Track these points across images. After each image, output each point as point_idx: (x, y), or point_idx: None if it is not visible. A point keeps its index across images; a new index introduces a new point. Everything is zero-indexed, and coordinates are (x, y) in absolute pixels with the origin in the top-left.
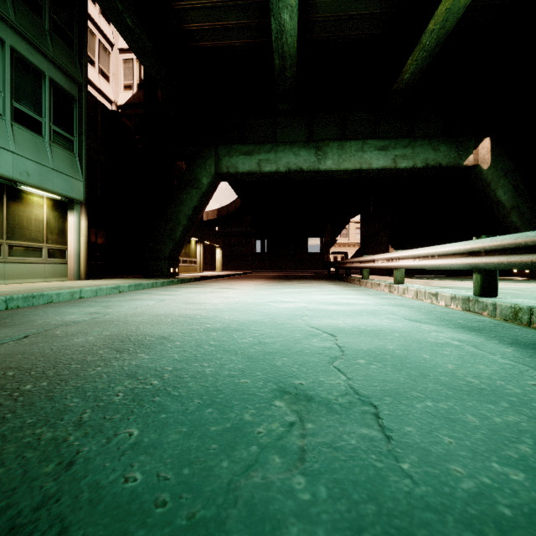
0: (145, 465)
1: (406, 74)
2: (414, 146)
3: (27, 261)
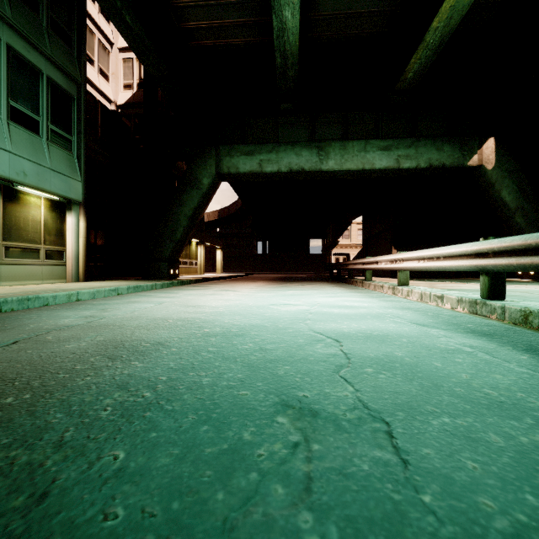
0: (129, 497)
1: (409, 73)
2: (418, 146)
3: (24, 263)
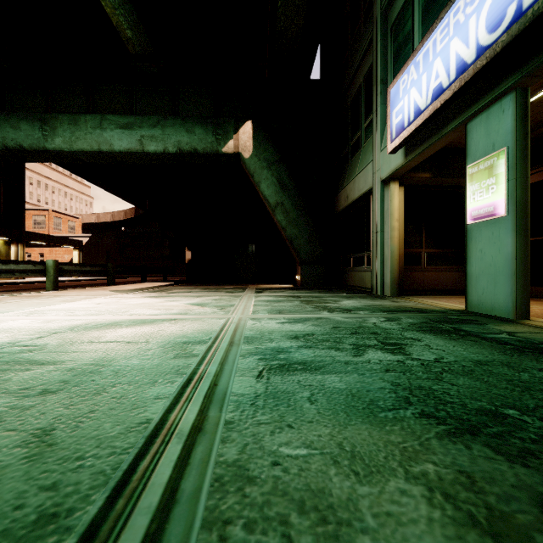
0: None
1: (127, 31)
2: (165, 126)
3: None
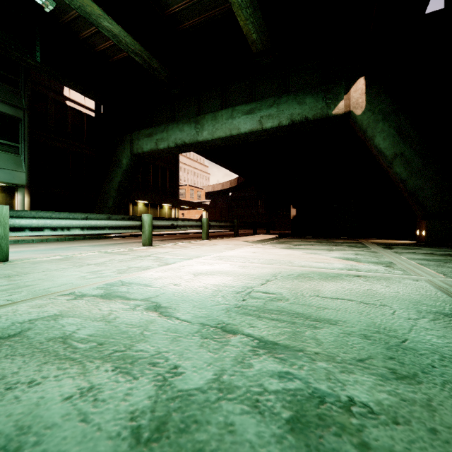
0: None
1: (252, 35)
2: (279, 104)
3: None
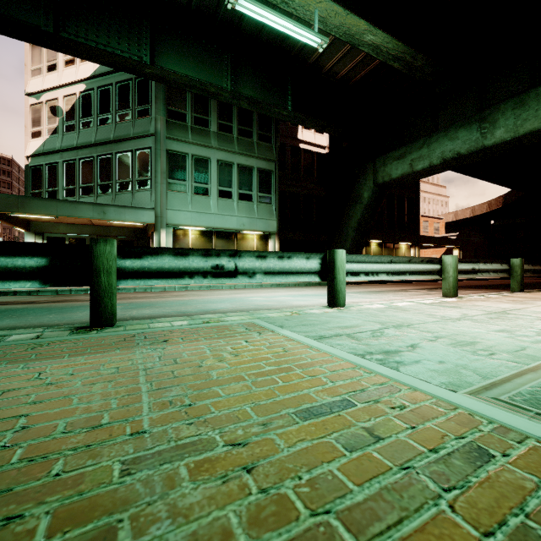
0: None
1: None
2: None
3: None
